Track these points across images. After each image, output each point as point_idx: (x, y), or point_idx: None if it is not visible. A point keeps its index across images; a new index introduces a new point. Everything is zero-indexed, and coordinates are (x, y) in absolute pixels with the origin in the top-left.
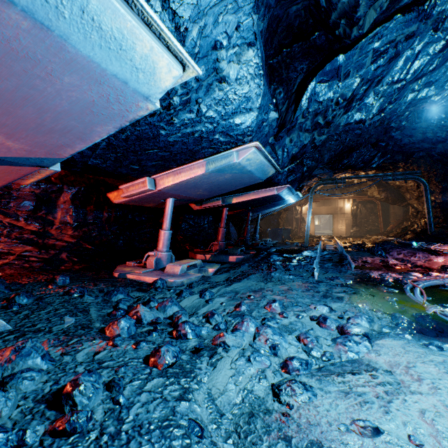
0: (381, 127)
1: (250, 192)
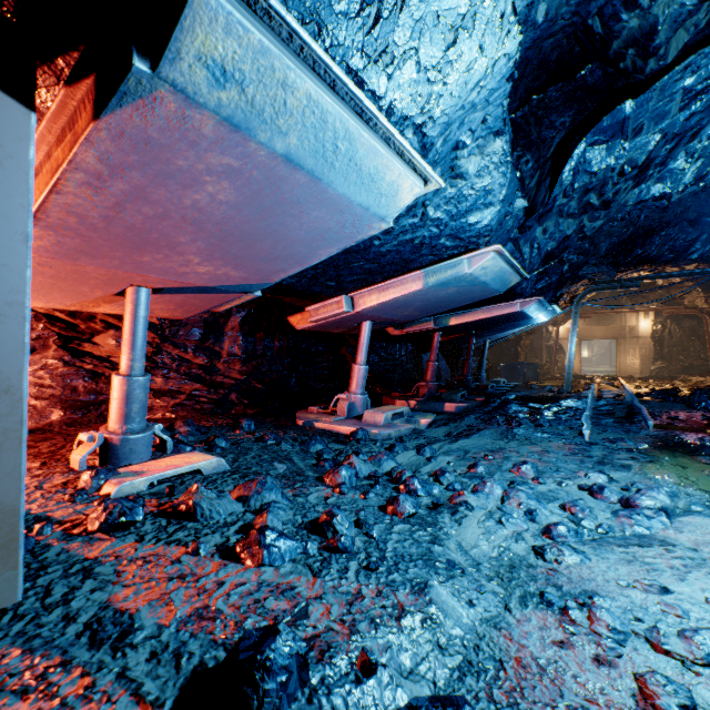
0: (705, 193)
1: (477, 309)
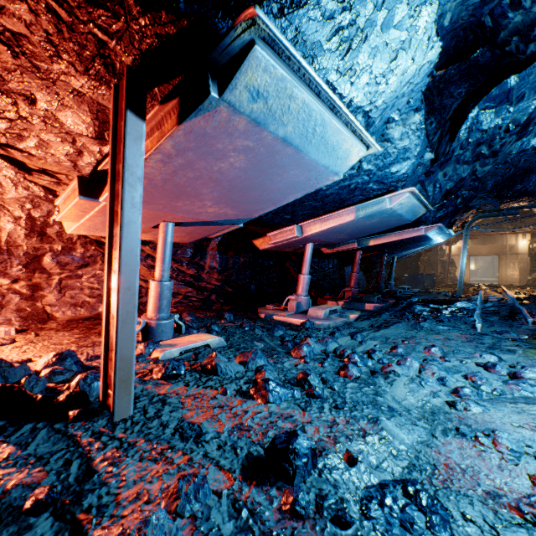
0: None
1: (390, 233)
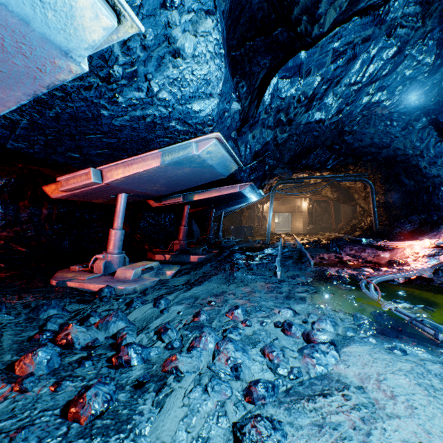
0: (336, 130)
1: (212, 189)
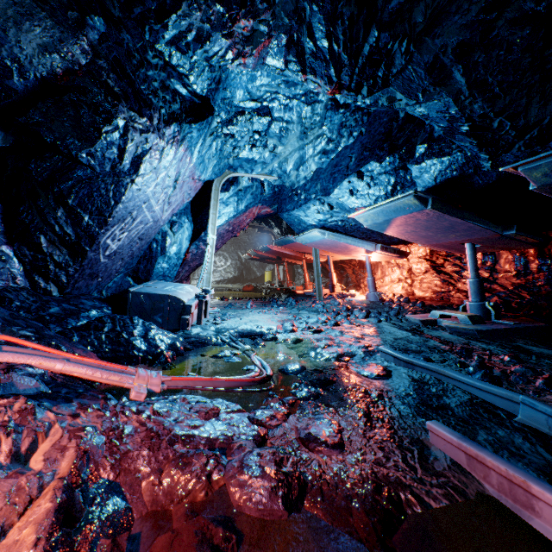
0: None
1: None
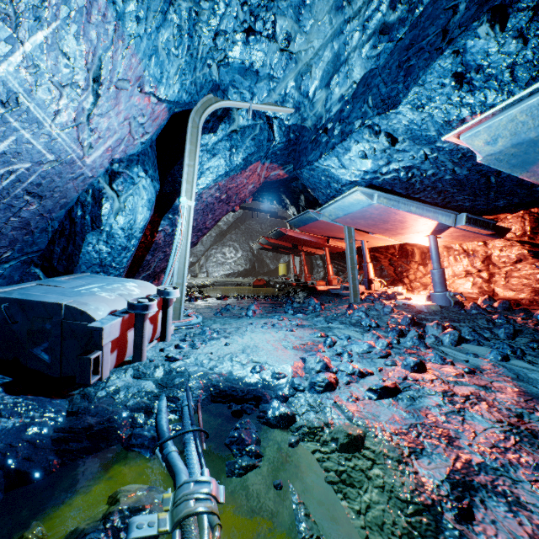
0: None
1: None
